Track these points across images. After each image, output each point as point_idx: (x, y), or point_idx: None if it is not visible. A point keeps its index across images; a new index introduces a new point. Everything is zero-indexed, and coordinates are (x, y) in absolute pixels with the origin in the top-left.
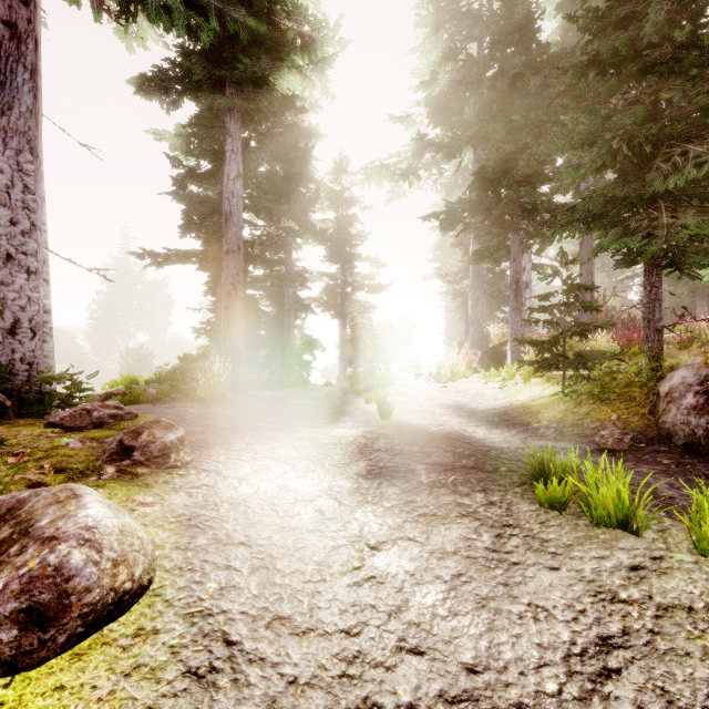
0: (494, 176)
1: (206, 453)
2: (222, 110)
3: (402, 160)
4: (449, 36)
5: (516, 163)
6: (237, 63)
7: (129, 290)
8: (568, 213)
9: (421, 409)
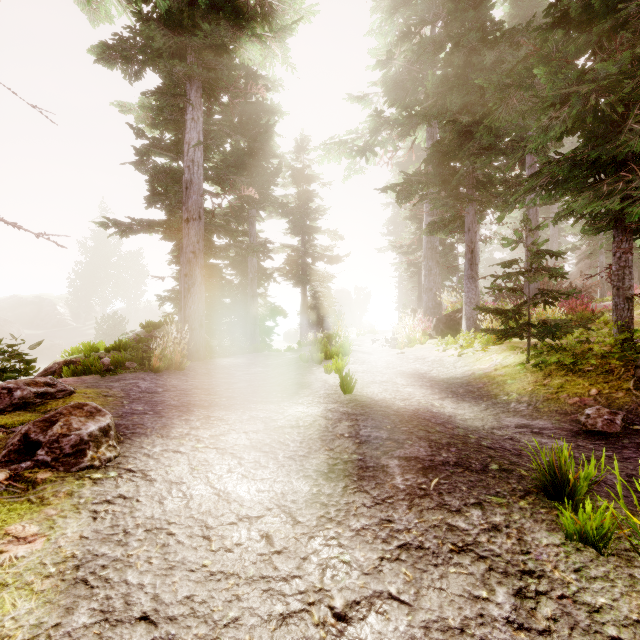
0: (450, 149)
1: (138, 443)
2: (182, 78)
3: (360, 137)
4: (404, 20)
5: (472, 135)
6: (196, 30)
7: (106, 261)
8: (532, 178)
9: (383, 379)
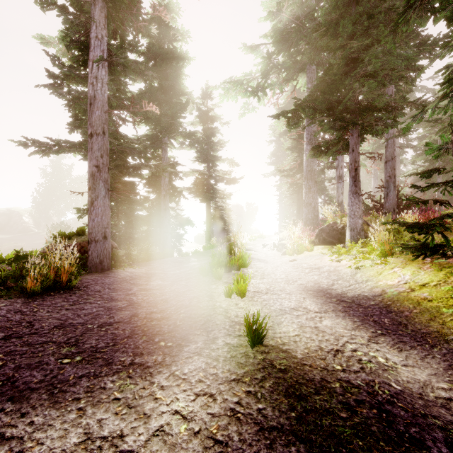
0: (336, 78)
1: None
2: None
3: (253, 79)
4: None
5: (358, 63)
6: None
7: (60, 183)
8: None
9: (291, 305)
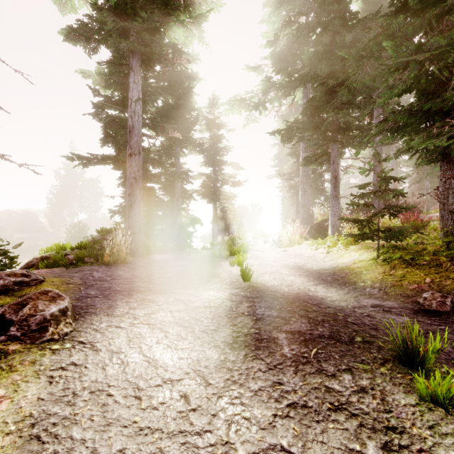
0: (320, 104)
1: (89, 320)
2: (126, 52)
3: (255, 96)
4: (286, 12)
5: (336, 94)
6: (137, 17)
7: (73, 185)
8: (381, 124)
9: (272, 270)
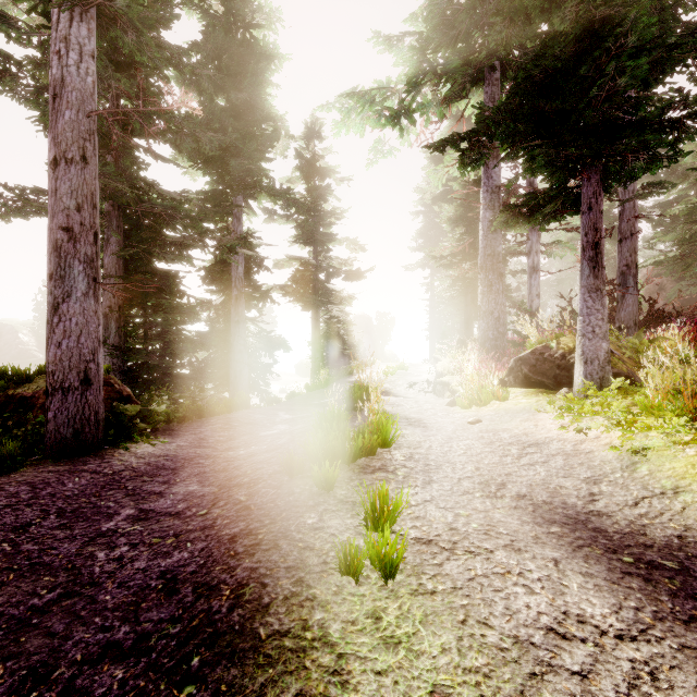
0: (559, 66)
1: None
2: None
3: (392, 94)
4: None
5: (607, 31)
6: None
7: None
8: None
9: (540, 608)
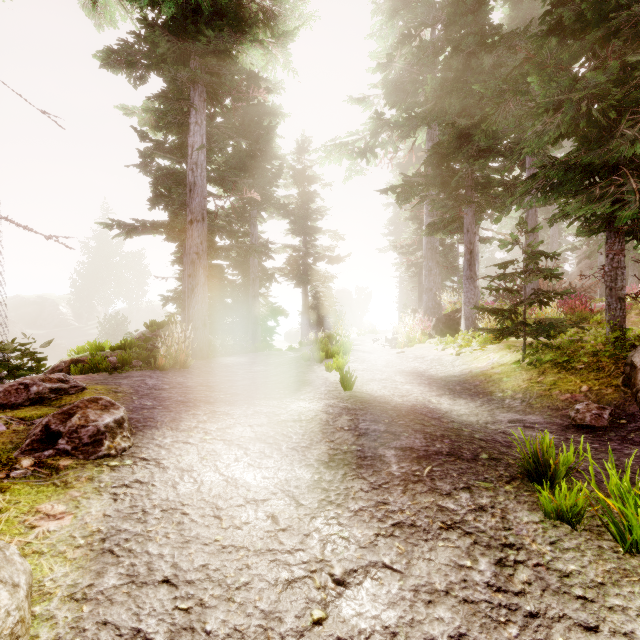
0: (449, 151)
1: (150, 435)
2: (186, 82)
3: (360, 138)
4: (404, 22)
5: (471, 138)
6: (200, 36)
7: (108, 261)
8: (528, 181)
9: (382, 377)
